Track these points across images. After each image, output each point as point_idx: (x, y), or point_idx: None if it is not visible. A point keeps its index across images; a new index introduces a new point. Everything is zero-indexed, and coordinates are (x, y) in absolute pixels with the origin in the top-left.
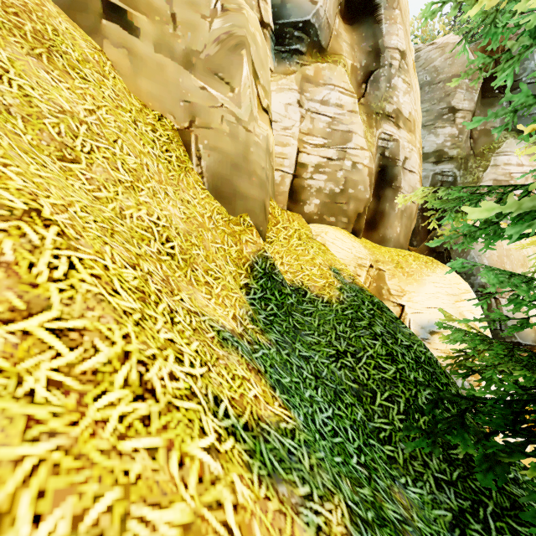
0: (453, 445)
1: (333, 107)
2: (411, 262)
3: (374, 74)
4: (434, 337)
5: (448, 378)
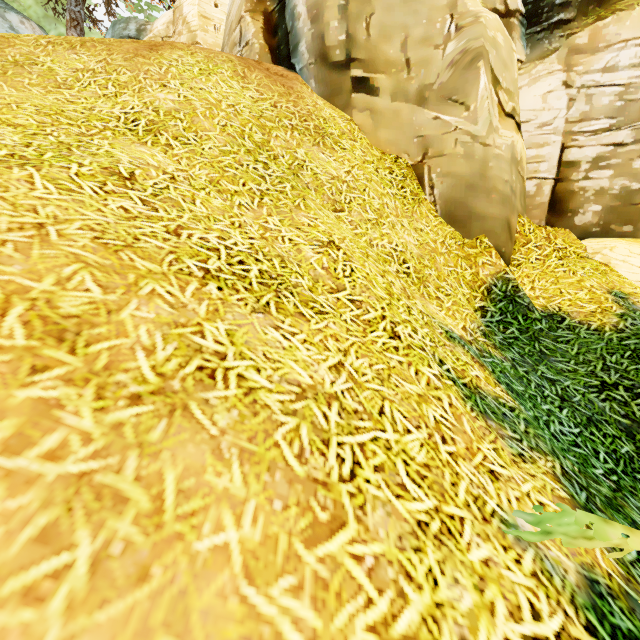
0: None
1: (626, 71)
2: None
3: None
4: None
5: None
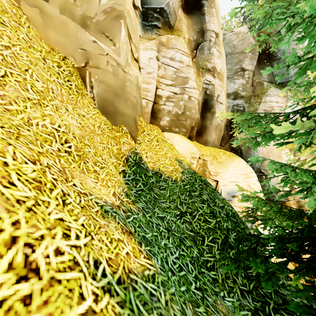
0: (249, 267)
1: (177, 62)
2: (221, 155)
3: (201, 45)
4: (234, 199)
5: (244, 224)
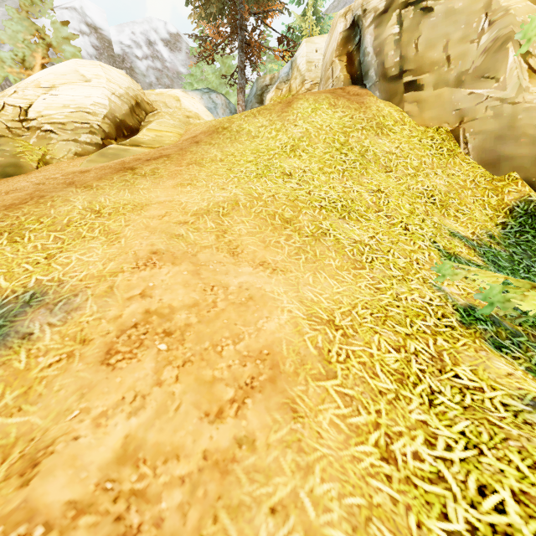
0: None
1: None
2: None
3: None
4: None
5: None
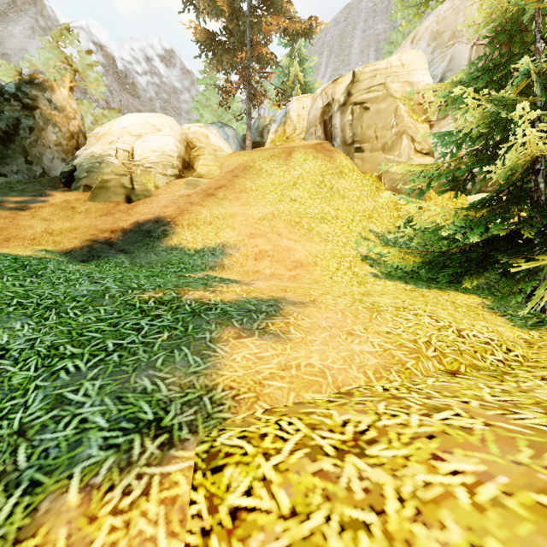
0: None
1: None
2: None
3: None
4: None
5: None
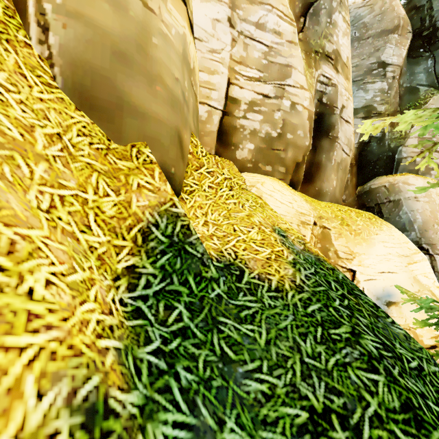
0: None
1: (270, 34)
2: (355, 218)
3: (314, 5)
4: (391, 309)
5: None
